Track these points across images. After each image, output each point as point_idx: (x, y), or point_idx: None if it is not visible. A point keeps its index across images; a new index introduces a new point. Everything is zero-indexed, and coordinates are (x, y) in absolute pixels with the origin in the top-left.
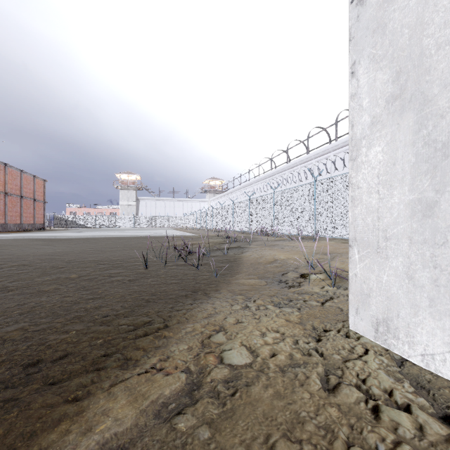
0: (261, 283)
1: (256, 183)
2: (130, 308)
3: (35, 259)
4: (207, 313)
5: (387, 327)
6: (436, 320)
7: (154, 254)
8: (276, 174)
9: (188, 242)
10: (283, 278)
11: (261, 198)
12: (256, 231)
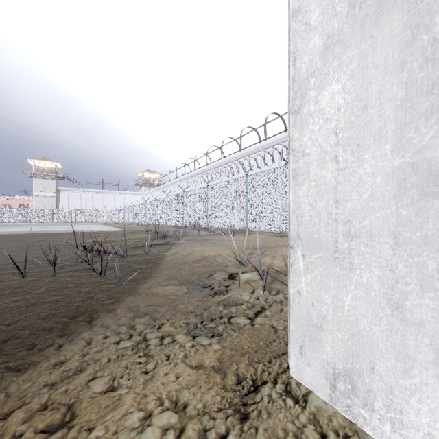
0: (181, 290)
1: (192, 178)
2: None
3: None
4: (63, 369)
5: (351, 385)
6: None
7: (51, 256)
8: (211, 169)
9: (110, 238)
10: (209, 280)
11: (195, 192)
12: (190, 225)
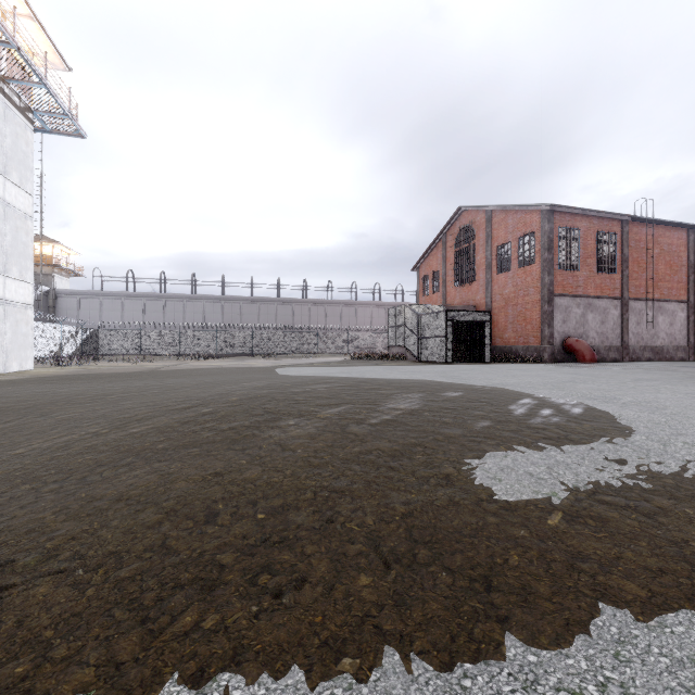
0: None
1: None
2: (10, 381)
3: (27, 393)
4: None
5: None
6: None
7: None
8: None
9: None
10: None
11: None
12: None
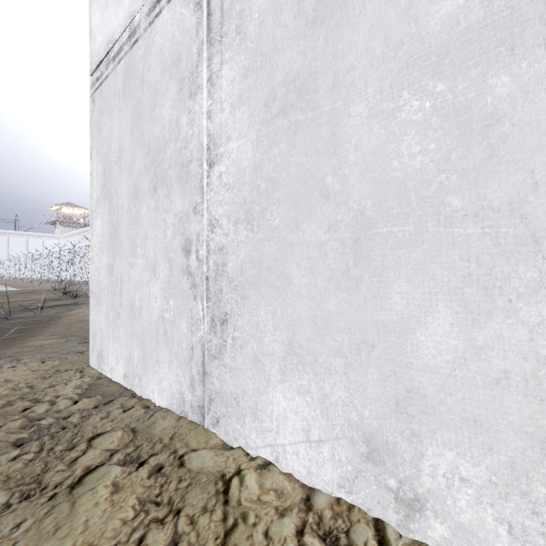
0: (59, 342)
1: None
2: None
3: None
4: None
5: (102, 356)
6: (114, 344)
7: None
8: None
9: None
10: None
11: None
12: None
